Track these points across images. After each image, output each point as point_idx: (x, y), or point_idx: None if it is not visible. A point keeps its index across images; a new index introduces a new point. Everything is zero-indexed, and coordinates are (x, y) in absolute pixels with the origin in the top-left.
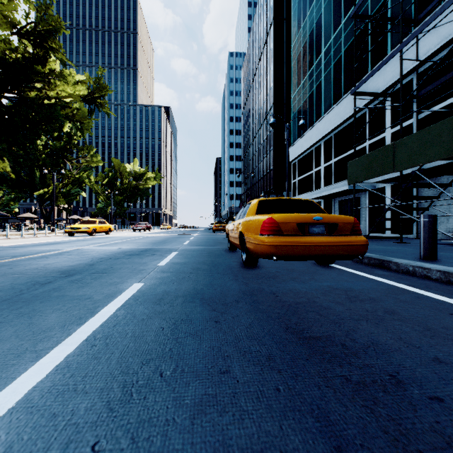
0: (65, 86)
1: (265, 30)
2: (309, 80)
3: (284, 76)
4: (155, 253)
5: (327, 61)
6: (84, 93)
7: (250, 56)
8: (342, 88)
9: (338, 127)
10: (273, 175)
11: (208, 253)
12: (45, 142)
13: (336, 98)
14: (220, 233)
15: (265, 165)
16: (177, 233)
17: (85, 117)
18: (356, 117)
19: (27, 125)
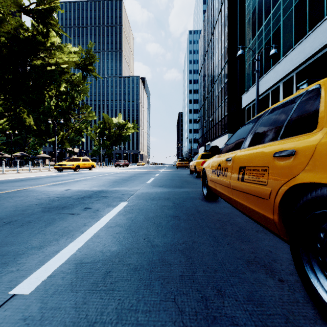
0: (62, 55)
1: (219, 0)
2: (265, 29)
3: (238, 35)
4: (94, 203)
5: (287, 5)
6: (76, 59)
7: (206, 27)
8: (307, 24)
9: (302, 64)
10: (227, 120)
11: (174, 208)
12: (57, 104)
13: (299, 37)
14: (183, 169)
15: (219, 112)
16: (147, 169)
17: (81, 81)
18: (326, 49)
19: (45, 92)
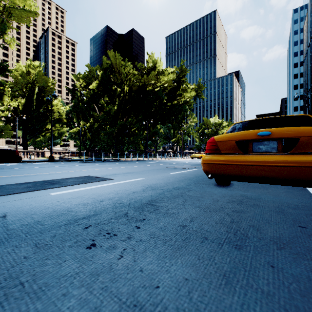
0: (187, 94)
1: None
2: None
3: None
4: None
5: None
6: (194, 95)
7: (310, 16)
8: None
9: None
10: None
11: None
12: None
13: None
14: None
15: None
16: None
17: (192, 102)
18: None
19: None
